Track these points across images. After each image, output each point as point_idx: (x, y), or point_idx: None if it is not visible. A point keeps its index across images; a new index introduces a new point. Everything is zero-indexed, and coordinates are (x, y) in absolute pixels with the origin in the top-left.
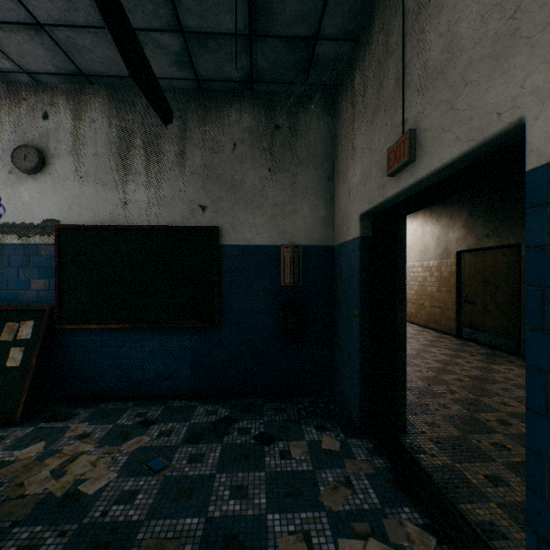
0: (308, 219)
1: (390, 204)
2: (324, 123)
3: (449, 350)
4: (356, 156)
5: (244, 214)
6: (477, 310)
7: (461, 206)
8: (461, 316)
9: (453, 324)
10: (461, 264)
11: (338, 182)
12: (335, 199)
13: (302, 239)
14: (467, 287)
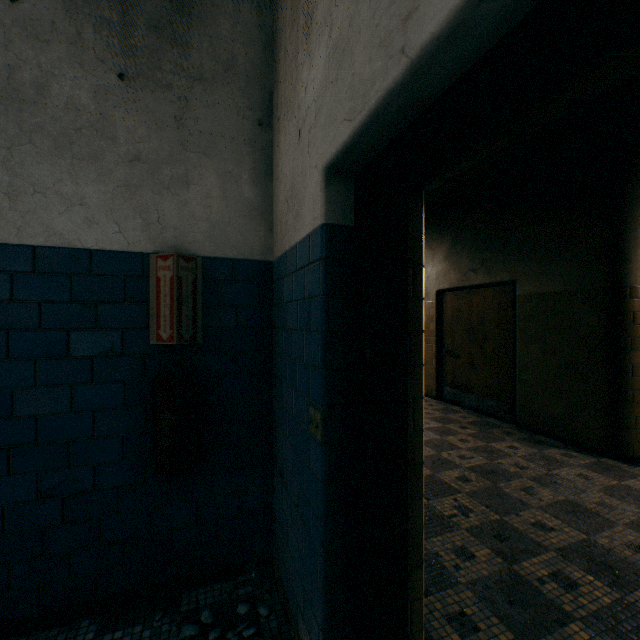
0: (216, 201)
1: (414, 110)
2: (251, 6)
3: (434, 421)
4: (315, 28)
5: (48, 169)
6: (461, 365)
7: (443, 233)
8: (443, 372)
9: (432, 382)
10: (443, 306)
11: (278, 127)
12: (274, 166)
13: (202, 242)
14: (450, 335)
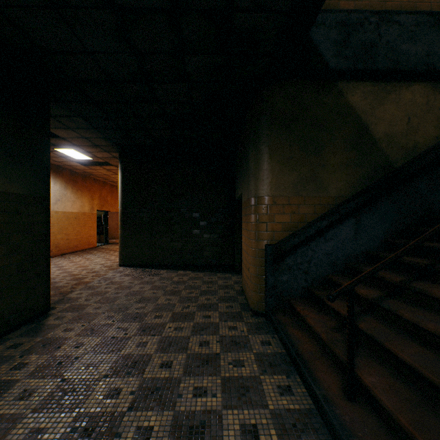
0: None
1: None
2: None
3: (3, 395)
4: None
5: None
6: None
7: None
8: None
9: None
10: None
11: None
12: None
13: None
14: None
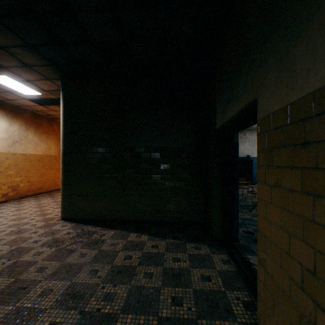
0: None
1: None
2: None
3: None
4: None
5: None
6: None
7: None
8: None
9: None
10: None
11: None
12: None
13: None
14: None
